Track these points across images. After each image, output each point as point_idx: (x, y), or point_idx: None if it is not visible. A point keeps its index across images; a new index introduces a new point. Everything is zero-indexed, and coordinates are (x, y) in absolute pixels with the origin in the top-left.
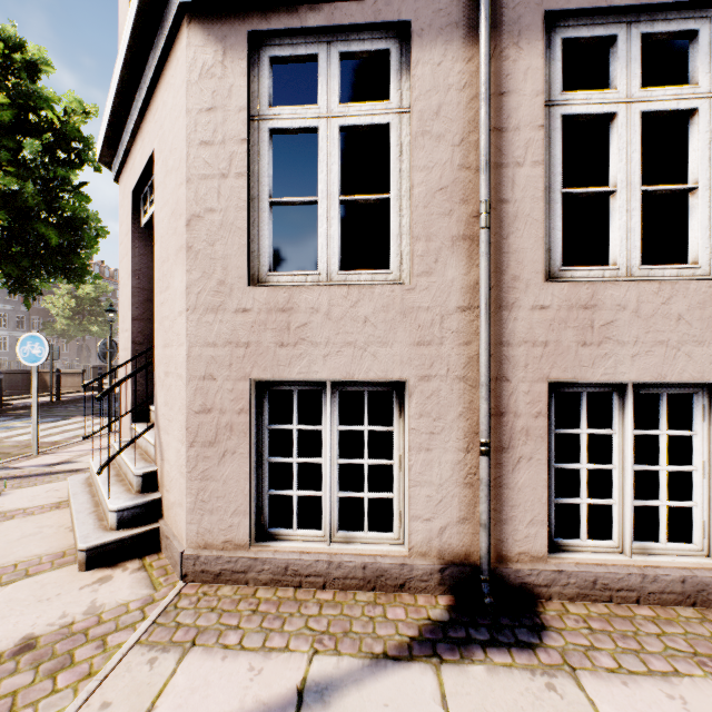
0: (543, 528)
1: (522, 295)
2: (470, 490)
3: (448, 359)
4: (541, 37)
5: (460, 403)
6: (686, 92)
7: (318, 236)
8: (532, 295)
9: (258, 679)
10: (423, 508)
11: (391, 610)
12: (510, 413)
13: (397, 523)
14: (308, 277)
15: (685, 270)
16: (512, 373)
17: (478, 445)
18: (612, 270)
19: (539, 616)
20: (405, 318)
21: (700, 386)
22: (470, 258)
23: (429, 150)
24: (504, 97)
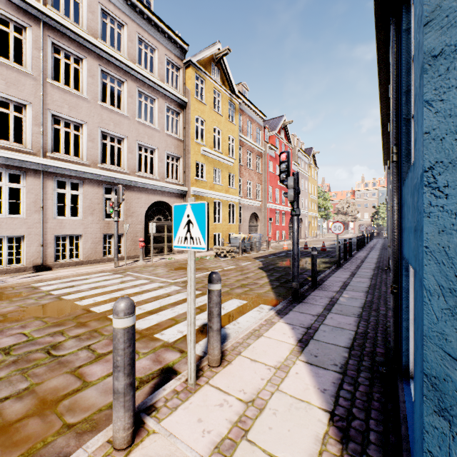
0: (53, 258)
1: (49, 221)
2: (39, 253)
3: (35, 231)
4: (53, 180)
5: (37, 238)
6: (78, 192)
7: (3, 207)
8: (51, 221)
9: (3, 278)
10: (29, 257)
11: (23, 273)
12: (47, 240)
13: (23, 261)
14: (0, 215)
15: (78, 218)
16: (48, 233)
17: (41, 245)
18: (66, 217)
19: (52, 269)
20: (25, 224)
21: (80, 235)
22: (39, 214)
23: (31, 195)
24: (46, 188)
